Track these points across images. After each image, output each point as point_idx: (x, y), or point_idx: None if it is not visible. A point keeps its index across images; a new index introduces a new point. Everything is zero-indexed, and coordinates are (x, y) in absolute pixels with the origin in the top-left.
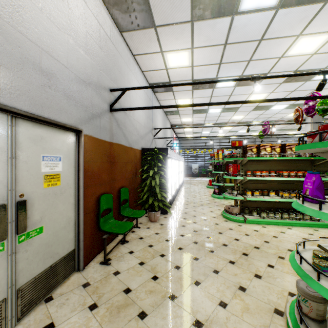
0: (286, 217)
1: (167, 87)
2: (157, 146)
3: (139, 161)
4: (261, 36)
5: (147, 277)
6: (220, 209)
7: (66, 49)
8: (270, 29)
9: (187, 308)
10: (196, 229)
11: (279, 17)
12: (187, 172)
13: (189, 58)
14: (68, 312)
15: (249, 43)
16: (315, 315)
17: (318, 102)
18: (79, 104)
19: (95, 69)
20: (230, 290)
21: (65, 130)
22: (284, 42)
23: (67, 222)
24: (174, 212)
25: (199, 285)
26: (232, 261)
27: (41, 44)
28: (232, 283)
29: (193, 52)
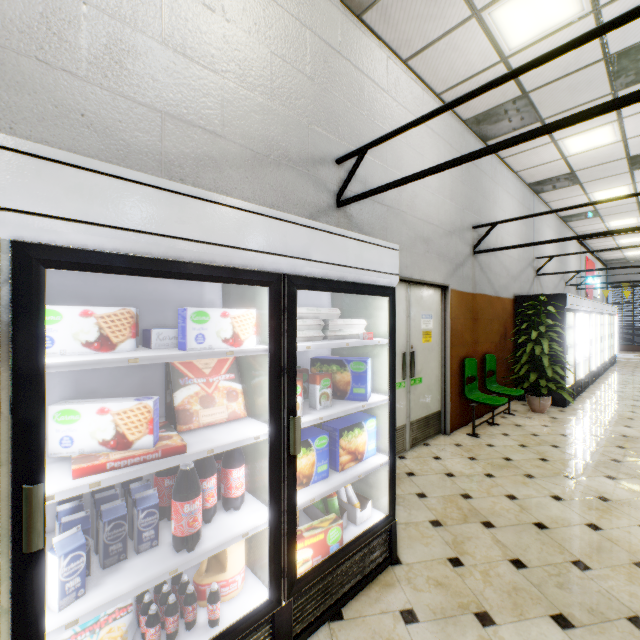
0: None
1: (565, 181)
2: (542, 288)
3: (509, 317)
4: None
5: (532, 456)
6: None
7: (437, 209)
8: None
9: (590, 488)
10: (626, 434)
11: None
12: (631, 342)
13: (615, 132)
14: (449, 455)
15: None
16: None
17: None
18: (445, 259)
19: (458, 212)
20: None
21: (434, 287)
22: None
23: (435, 380)
24: (581, 407)
25: (613, 479)
26: None
27: (423, 217)
28: None
29: (622, 123)
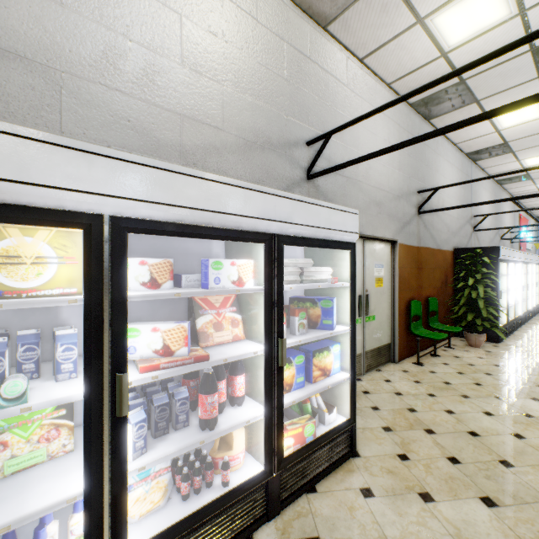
0: None
1: (499, 150)
2: (479, 241)
3: (449, 266)
4: None
5: (468, 381)
6: None
7: (387, 177)
8: None
9: (517, 407)
10: None
11: None
12: None
13: None
14: (397, 379)
15: None
16: None
17: None
18: (394, 218)
19: (405, 180)
20: None
21: (385, 242)
22: None
23: (386, 317)
24: (513, 343)
25: (537, 401)
26: None
27: (376, 185)
28: None
29: None
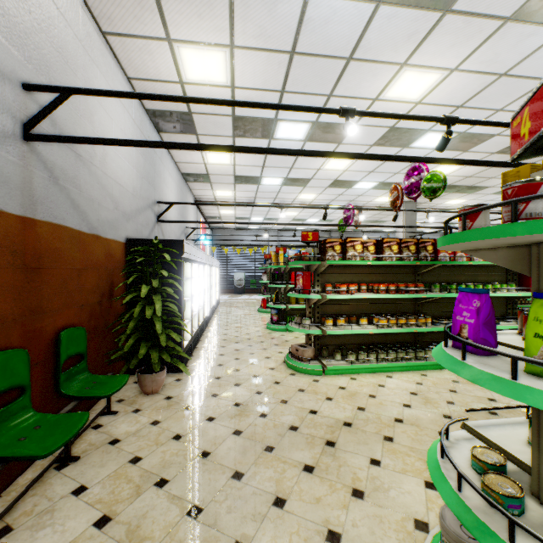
0: (384, 357)
1: (185, 124)
2: (165, 237)
3: (119, 266)
4: (350, 52)
5: None
6: (282, 351)
7: None
8: (364, 42)
9: None
10: (239, 400)
11: (379, 20)
12: (226, 286)
13: (227, 68)
14: None
15: (331, 61)
16: None
17: (424, 178)
18: None
19: None
20: None
21: None
22: (382, 73)
23: None
24: (198, 366)
25: None
26: (310, 466)
27: None
28: (314, 525)
29: (234, 56)
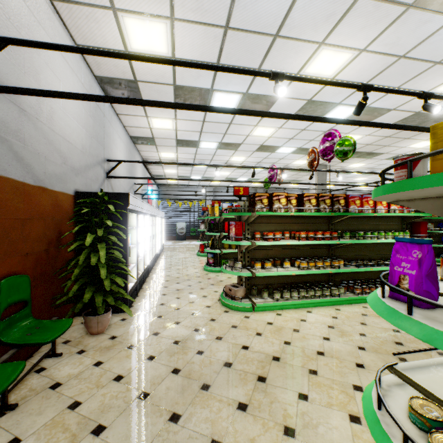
0: (304, 295)
1: (131, 91)
2: (114, 191)
3: (68, 217)
4: (276, 29)
5: None
6: (217, 290)
7: None
8: (289, 21)
9: None
10: (178, 338)
11: None
12: (170, 234)
13: (168, 40)
14: None
15: (260, 37)
16: None
17: (337, 142)
18: None
19: None
20: None
21: None
22: (304, 50)
23: None
24: (142, 305)
25: None
26: (244, 404)
27: None
28: None
29: (174, 28)
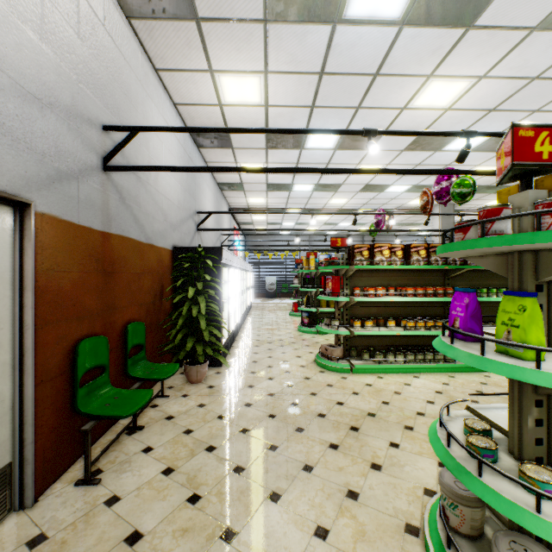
0: (411, 359)
1: (222, 140)
2: (203, 244)
3: (168, 271)
4: (376, 68)
5: (179, 498)
6: (312, 351)
7: None
8: (390, 59)
9: None
10: (272, 391)
11: (403, 40)
12: (258, 291)
13: (261, 90)
14: None
15: (358, 78)
16: (470, 529)
17: (454, 183)
18: (22, 146)
19: (65, 77)
20: (333, 502)
21: None
22: (409, 84)
23: None
24: (234, 362)
25: (278, 500)
26: (335, 444)
27: None
28: (336, 486)
29: (268, 80)
